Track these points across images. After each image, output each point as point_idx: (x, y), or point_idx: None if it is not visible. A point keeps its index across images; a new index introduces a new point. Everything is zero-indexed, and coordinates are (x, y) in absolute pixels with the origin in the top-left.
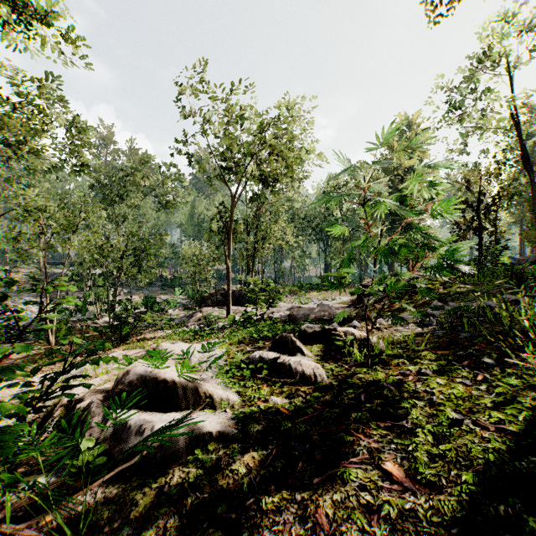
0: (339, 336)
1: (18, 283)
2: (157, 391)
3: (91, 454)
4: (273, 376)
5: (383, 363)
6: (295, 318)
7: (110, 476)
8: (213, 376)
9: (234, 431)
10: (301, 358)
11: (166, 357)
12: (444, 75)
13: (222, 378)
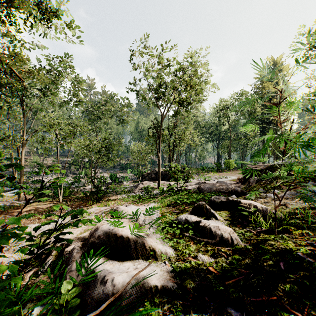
0: (244, 207)
1: (46, 166)
2: (116, 244)
3: (69, 295)
4: (196, 235)
5: (286, 231)
6: (202, 190)
7: (82, 315)
8: (153, 232)
9: (174, 285)
10: (215, 221)
11: (122, 217)
12: (305, 26)
13: (160, 234)
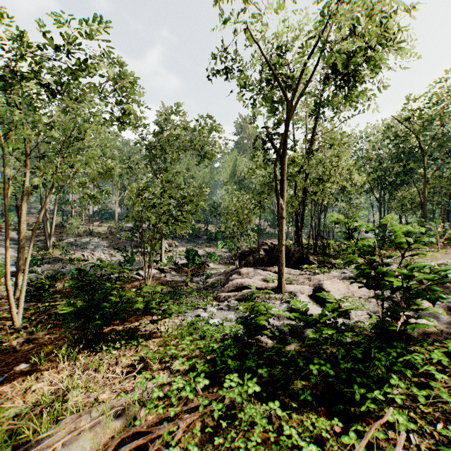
0: None
1: (98, 234)
2: None
3: None
4: None
5: None
6: None
7: None
8: None
9: None
10: None
11: None
12: None
13: None
